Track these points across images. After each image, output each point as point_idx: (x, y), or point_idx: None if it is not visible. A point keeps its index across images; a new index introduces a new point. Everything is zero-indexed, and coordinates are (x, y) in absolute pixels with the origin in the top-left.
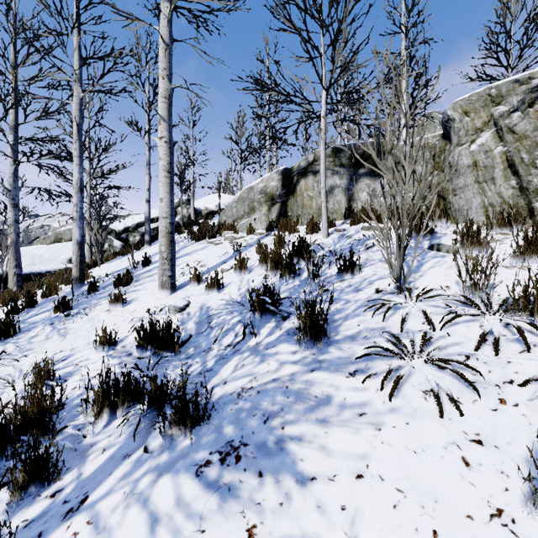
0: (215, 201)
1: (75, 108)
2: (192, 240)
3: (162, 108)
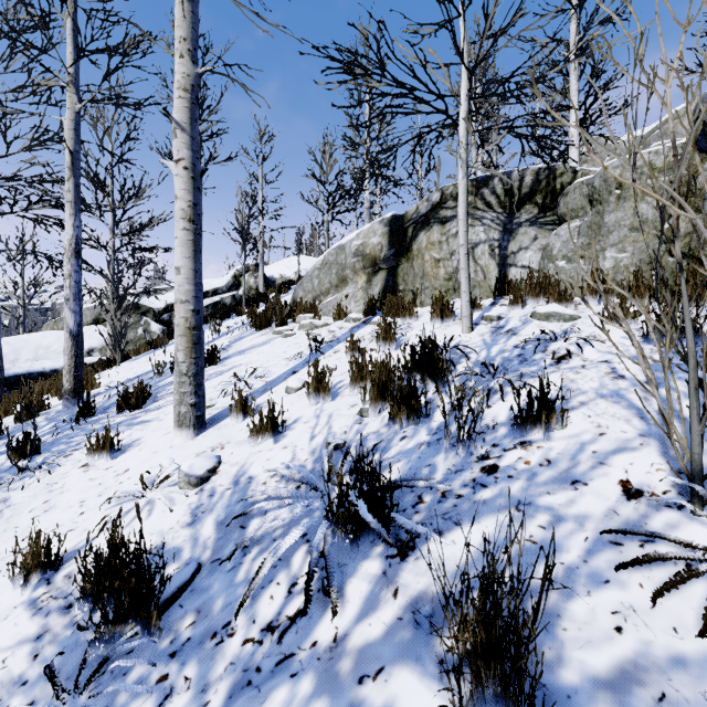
0: (294, 266)
1: (67, 126)
2: (252, 328)
3: (179, 107)
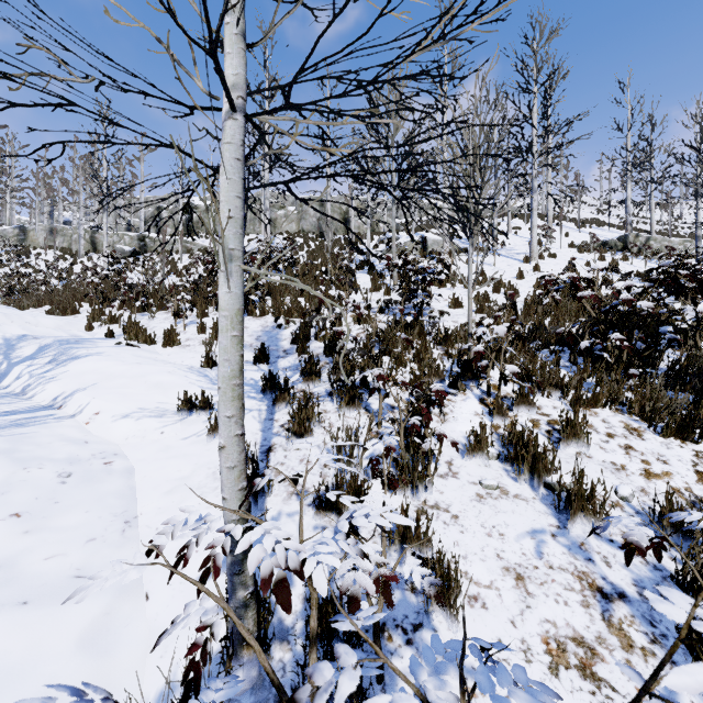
0: None
1: None
2: None
3: None
